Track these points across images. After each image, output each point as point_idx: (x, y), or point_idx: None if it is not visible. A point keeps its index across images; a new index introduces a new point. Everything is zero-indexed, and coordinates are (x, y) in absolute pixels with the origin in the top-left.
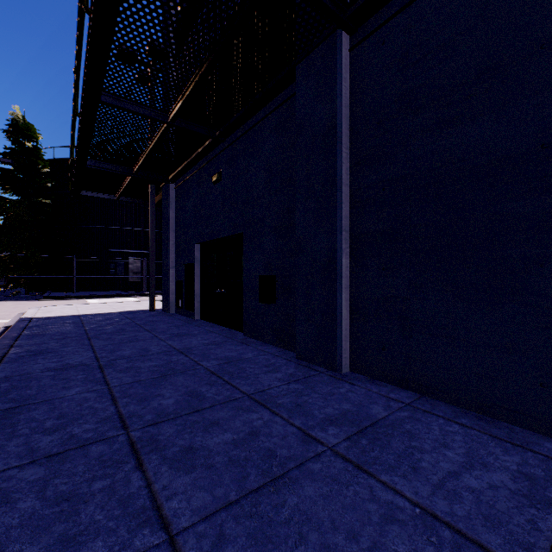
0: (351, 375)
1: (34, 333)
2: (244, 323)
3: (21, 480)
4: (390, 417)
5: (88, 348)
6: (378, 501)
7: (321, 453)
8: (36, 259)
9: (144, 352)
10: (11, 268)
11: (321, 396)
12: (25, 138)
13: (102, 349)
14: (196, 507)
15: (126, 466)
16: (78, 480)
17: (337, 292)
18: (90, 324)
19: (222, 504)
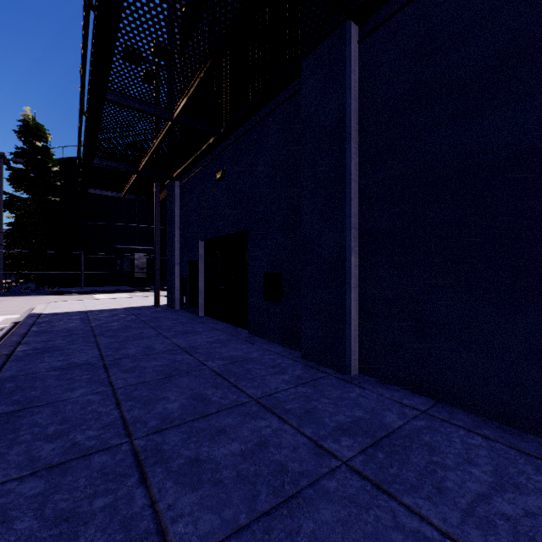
0: (360, 378)
1: (42, 329)
2: (248, 321)
3: (20, 495)
4: (406, 426)
5: (94, 345)
6: (402, 529)
7: (335, 468)
8: (46, 255)
9: (149, 350)
10: (22, 264)
11: (331, 401)
12: (35, 138)
13: (107, 347)
14: (203, 532)
15: (129, 480)
16: (78, 497)
17: (346, 292)
18: (96, 321)
19: (232, 529)
